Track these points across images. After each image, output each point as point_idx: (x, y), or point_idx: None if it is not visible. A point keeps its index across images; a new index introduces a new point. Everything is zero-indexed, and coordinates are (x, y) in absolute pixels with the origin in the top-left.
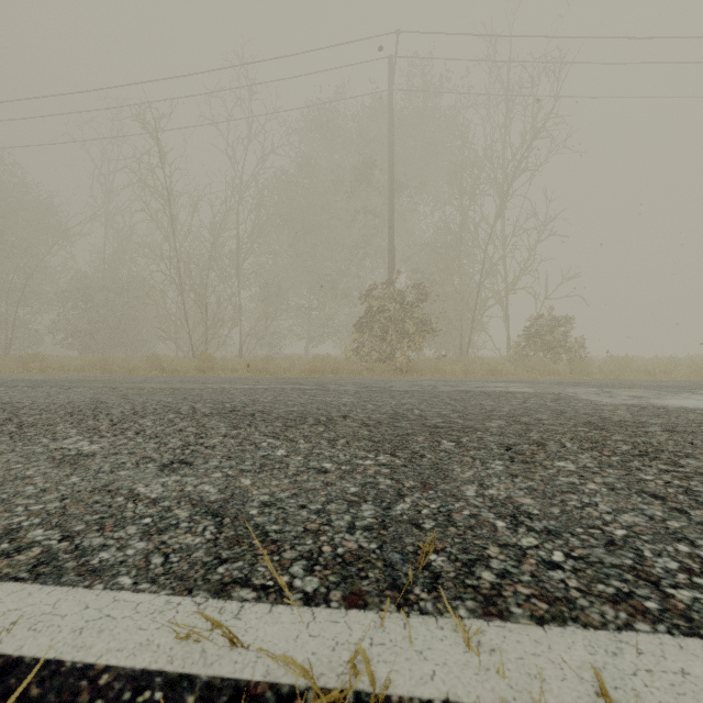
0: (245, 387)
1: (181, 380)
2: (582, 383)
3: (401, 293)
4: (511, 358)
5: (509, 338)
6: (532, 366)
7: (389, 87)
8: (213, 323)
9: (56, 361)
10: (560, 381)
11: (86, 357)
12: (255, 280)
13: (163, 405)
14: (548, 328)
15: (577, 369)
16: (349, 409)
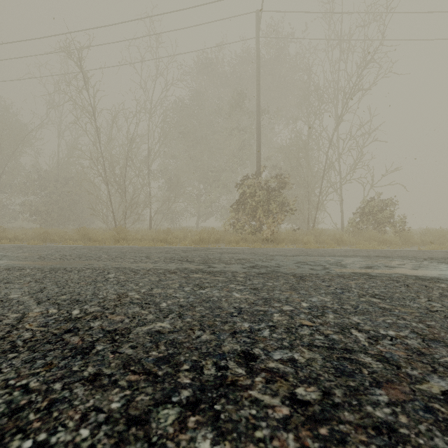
0: (129, 266)
1: (80, 254)
2: None
3: (266, 182)
4: (348, 230)
5: (342, 216)
6: (368, 237)
7: (256, 33)
8: (130, 205)
9: (12, 233)
10: (429, 256)
11: (35, 229)
12: (162, 176)
13: None
14: (378, 208)
15: (404, 239)
16: (249, 326)
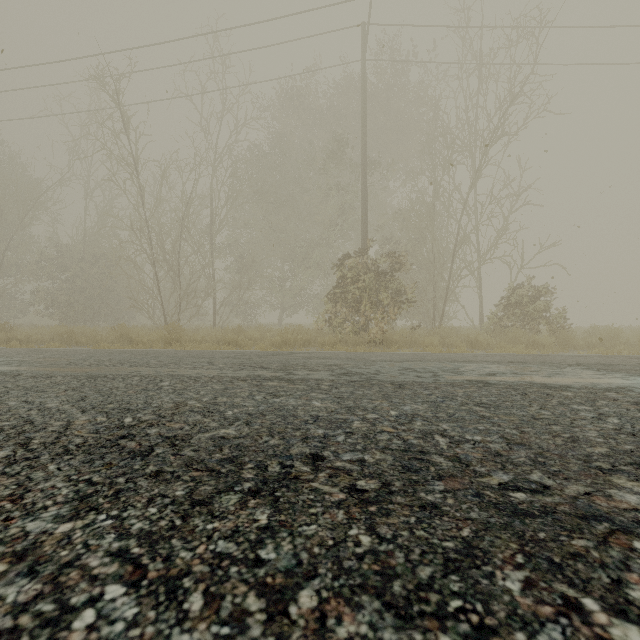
0: (187, 373)
1: (122, 359)
2: (614, 366)
3: (375, 262)
4: (488, 329)
5: (481, 308)
6: (513, 337)
7: (362, 54)
8: (186, 293)
9: (23, 332)
10: (578, 362)
11: (54, 328)
12: (231, 252)
13: (24, 420)
14: (528, 298)
15: (562, 341)
16: (323, 432)
